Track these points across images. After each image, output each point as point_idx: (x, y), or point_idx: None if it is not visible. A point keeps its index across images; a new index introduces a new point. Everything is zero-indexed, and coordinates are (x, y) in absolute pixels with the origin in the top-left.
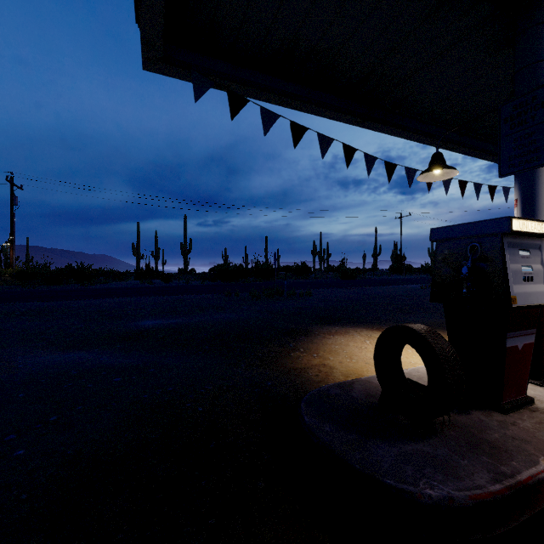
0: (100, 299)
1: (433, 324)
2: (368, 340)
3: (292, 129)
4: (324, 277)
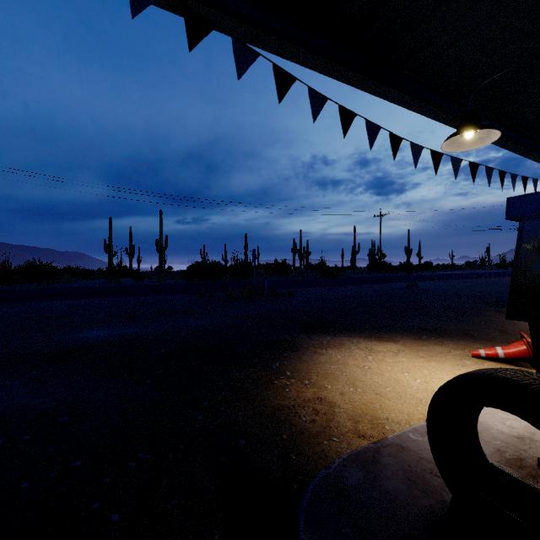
0: (49, 302)
1: (435, 330)
2: (370, 355)
3: (276, 77)
4: (305, 275)
